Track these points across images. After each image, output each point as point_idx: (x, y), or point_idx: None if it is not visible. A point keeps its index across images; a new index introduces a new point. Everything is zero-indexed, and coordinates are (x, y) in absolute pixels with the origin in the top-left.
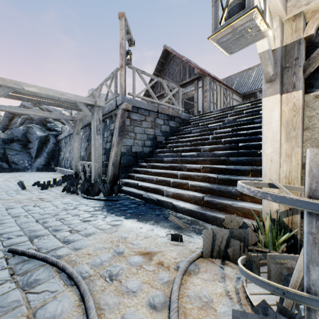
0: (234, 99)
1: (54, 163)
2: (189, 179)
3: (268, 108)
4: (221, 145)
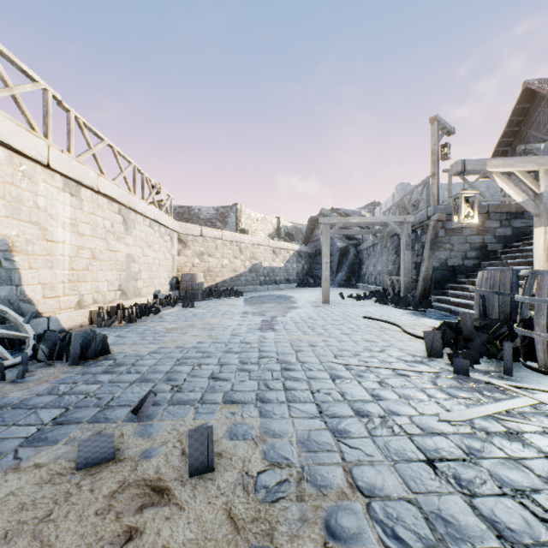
0: None
1: (354, 278)
2: None
3: (537, 237)
4: None
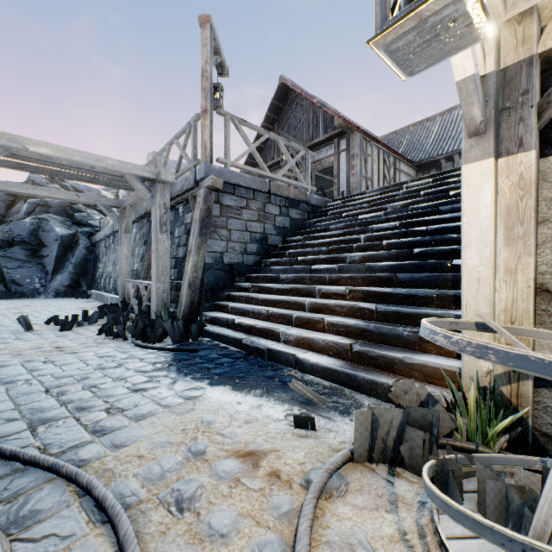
0: (401, 171)
1: (87, 282)
2: (326, 312)
3: (473, 184)
4: (382, 251)
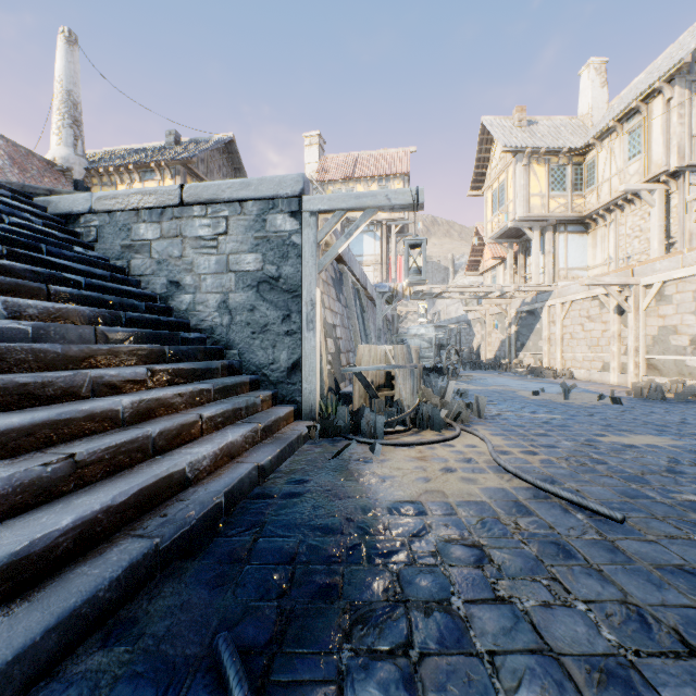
0: None
1: None
2: (161, 411)
3: (318, 299)
4: (86, 307)
